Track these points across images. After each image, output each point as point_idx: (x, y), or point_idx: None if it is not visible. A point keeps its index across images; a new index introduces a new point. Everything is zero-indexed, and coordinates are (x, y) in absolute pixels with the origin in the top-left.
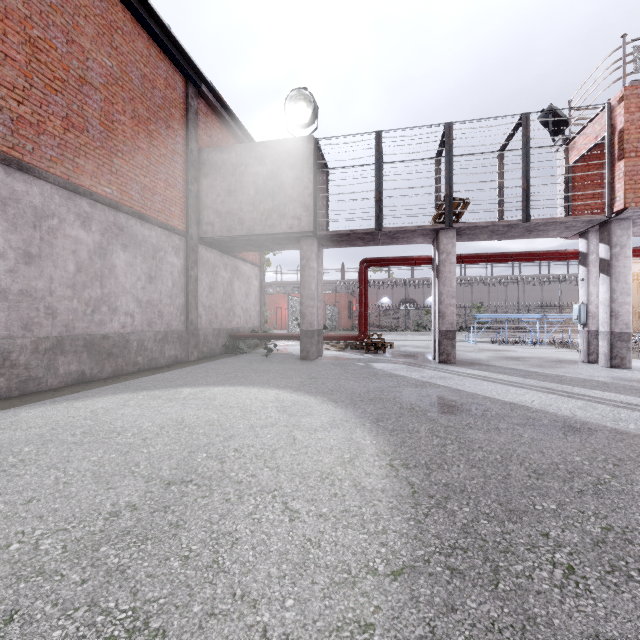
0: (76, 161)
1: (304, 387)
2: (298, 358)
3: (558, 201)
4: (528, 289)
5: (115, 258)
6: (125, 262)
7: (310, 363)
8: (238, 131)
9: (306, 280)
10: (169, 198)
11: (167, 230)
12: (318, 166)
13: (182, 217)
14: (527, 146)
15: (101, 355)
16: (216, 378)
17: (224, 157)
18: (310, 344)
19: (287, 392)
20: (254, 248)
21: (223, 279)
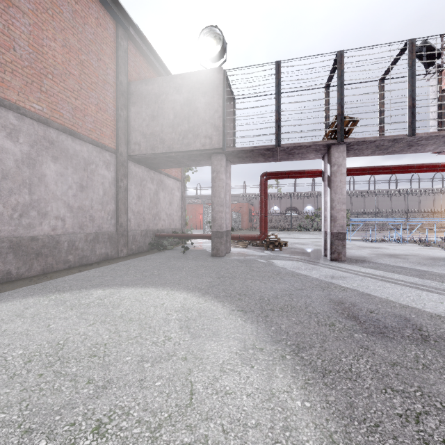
0: (1, 76)
1: (212, 289)
2: (210, 255)
3: (431, 122)
4: (381, 200)
5: (45, 168)
6: (56, 172)
7: (219, 260)
8: (162, 71)
9: (216, 189)
10: (100, 120)
11: (98, 147)
12: (226, 97)
13: (113, 137)
14: (412, 68)
15: (29, 255)
16: (132, 277)
17: (148, 88)
18: (219, 243)
19: (195, 296)
20: (174, 164)
21: (150, 190)
